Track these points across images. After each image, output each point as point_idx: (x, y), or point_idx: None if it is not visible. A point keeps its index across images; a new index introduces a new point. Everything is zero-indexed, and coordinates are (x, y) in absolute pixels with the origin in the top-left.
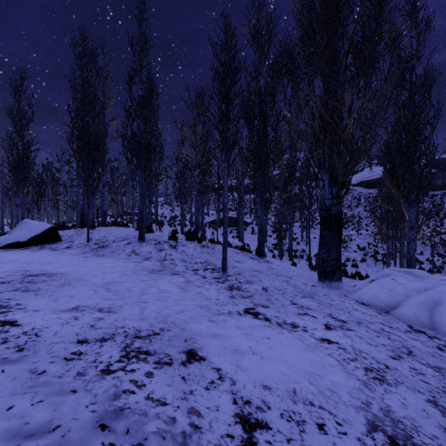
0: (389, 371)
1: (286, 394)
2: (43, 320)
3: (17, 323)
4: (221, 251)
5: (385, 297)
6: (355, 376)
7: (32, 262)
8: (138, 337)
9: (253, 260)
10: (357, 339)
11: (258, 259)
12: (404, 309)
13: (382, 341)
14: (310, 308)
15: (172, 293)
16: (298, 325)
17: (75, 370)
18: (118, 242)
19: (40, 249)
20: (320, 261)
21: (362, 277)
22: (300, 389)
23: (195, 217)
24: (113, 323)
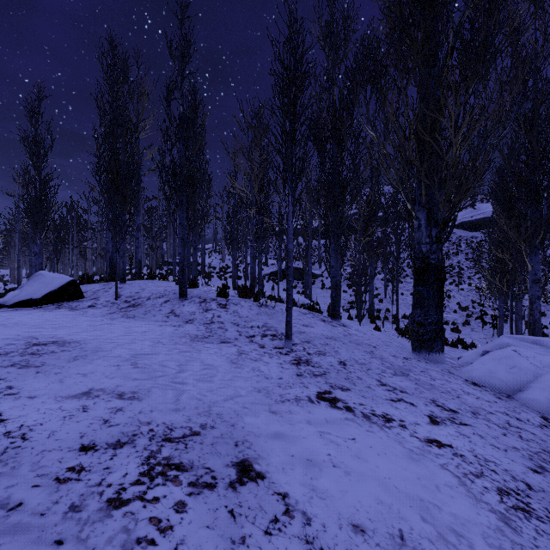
0: (534, 495)
1: (388, 541)
2: (38, 413)
3: (1, 418)
4: (284, 312)
5: (506, 376)
6: (486, 505)
7: (43, 325)
8: (168, 440)
9: (325, 323)
10: (476, 439)
11: (332, 322)
12: (534, 393)
13: (513, 443)
14: (405, 391)
15: (220, 370)
16: (392, 417)
17: (68, 500)
18: (153, 299)
19: (56, 308)
20: (414, 326)
21: (466, 346)
22: (410, 532)
23: (251, 268)
24: (135, 416)
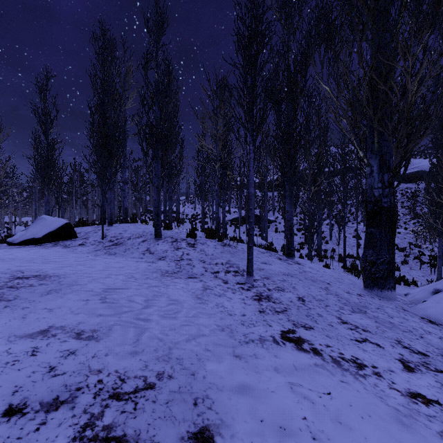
0: None
1: None
2: None
3: None
4: (245, 251)
5: None
6: None
7: (35, 260)
8: (116, 396)
9: (281, 261)
10: None
11: (287, 260)
12: None
13: None
14: (367, 330)
15: (184, 305)
16: (363, 362)
17: None
18: (133, 239)
19: (53, 246)
20: (366, 265)
21: (408, 283)
22: None
23: (216, 214)
24: (87, 361)
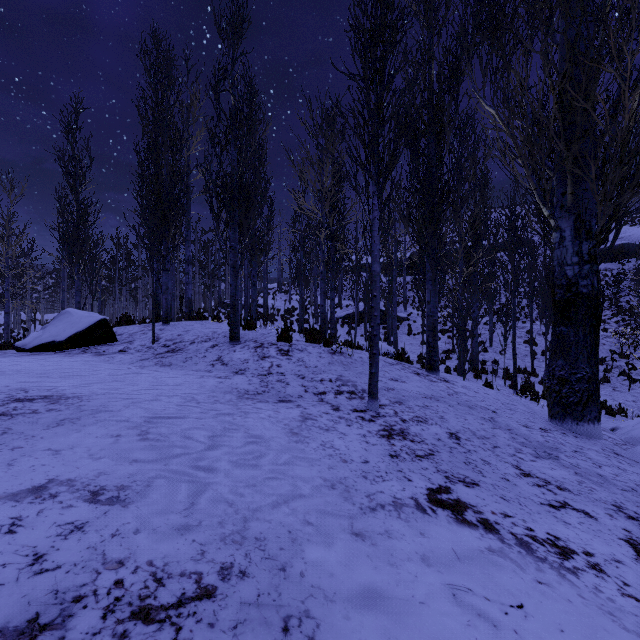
0: None
1: None
2: None
3: None
4: (365, 361)
5: None
6: None
7: (51, 374)
8: (144, 614)
9: (420, 377)
10: None
11: (429, 376)
12: None
13: None
14: (565, 487)
15: (272, 445)
16: (568, 544)
17: None
18: (198, 343)
19: (81, 352)
20: (553, 383)
21: (612, 411)
22: None
23: (321, 307)
24: (101, 543)
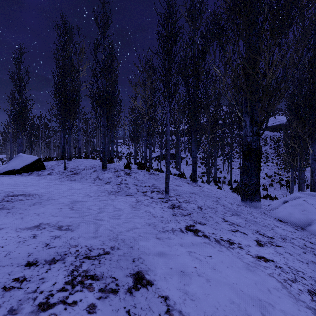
0: None
1: None
2: (2, 239)
3: None
4: (164, 178)
5: (299, 216)
6: (303, 303)
7: (19, 185)
8: (88, 257)
9: (188, 184)
10: (288, 255)
11: (193, 184)
12: None
13: (310, 258)
14: (239, 225)
15: (124, 211)
16: (233, 241)
17: (8, 305)
18: (86, 170)
19: (29, 175)
20: (242, 186)
21: (271, 198)
22: None
23: (144, 152)
24: (67, 241)
